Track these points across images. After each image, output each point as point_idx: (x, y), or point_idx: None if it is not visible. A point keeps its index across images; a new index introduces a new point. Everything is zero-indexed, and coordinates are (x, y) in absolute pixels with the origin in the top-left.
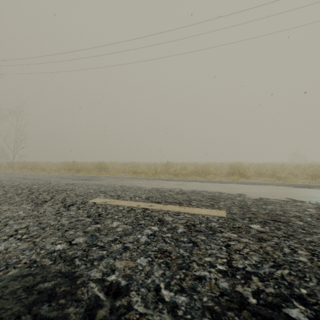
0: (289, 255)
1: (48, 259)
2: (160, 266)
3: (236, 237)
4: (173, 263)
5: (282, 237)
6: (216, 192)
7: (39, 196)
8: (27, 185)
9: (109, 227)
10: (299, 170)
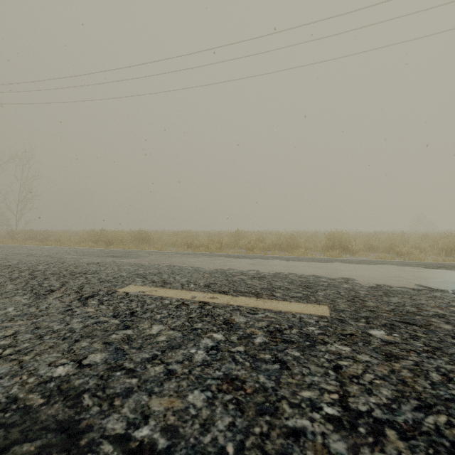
0: (442, 386)
1: (38, 395)
2: (227, 409)
3: (349, 353)
4: (248, 403)
5: (424, 352)
6: (310, 275)
7: (44, 283)
8: (30, 265)
9: (145, 335)
10: (427, 242)
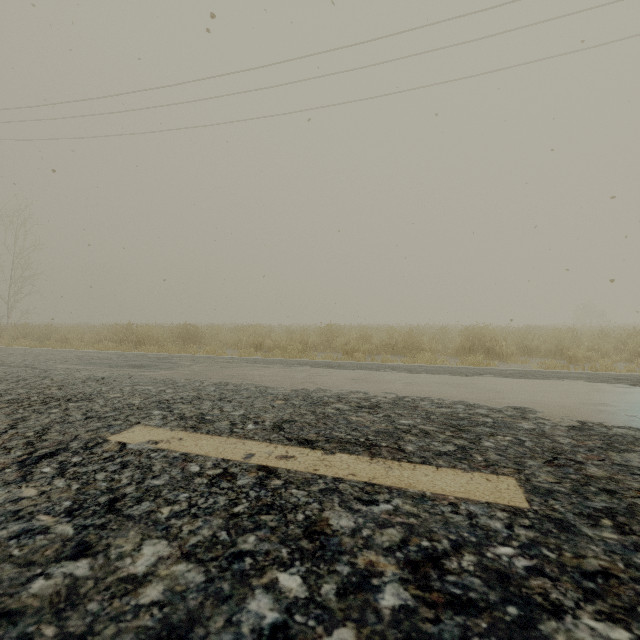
0: None
1: None
2: None
3: None
4: None
5: None
6: (456, 402)
7: None
8: None
9: (115, 580)
10: (609, 342)
